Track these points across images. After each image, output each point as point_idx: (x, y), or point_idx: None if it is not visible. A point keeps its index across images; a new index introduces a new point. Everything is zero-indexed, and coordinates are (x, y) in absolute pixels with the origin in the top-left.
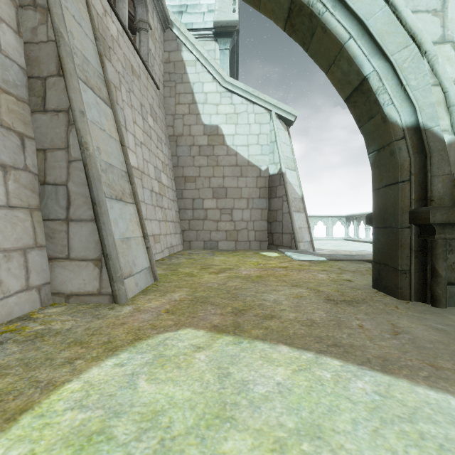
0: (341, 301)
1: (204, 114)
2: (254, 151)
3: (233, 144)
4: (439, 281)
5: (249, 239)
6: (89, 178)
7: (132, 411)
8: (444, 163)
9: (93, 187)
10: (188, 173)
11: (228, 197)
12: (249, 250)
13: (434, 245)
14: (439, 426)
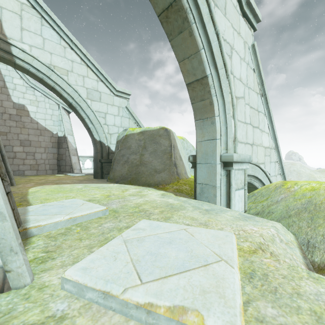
0: (83, 180)
1: (14, 96)
2: (49, 123)
3: (35, 117)
4: (104, 174)
5: (46, 169)
6: (1, 148)
7: (47, 188)
8: (106, 149)
9: (3, 151)
10: (0, 129)
11: (32, 146)
12: (47, 174)
13: (103, 166)
14: (88, 184)
